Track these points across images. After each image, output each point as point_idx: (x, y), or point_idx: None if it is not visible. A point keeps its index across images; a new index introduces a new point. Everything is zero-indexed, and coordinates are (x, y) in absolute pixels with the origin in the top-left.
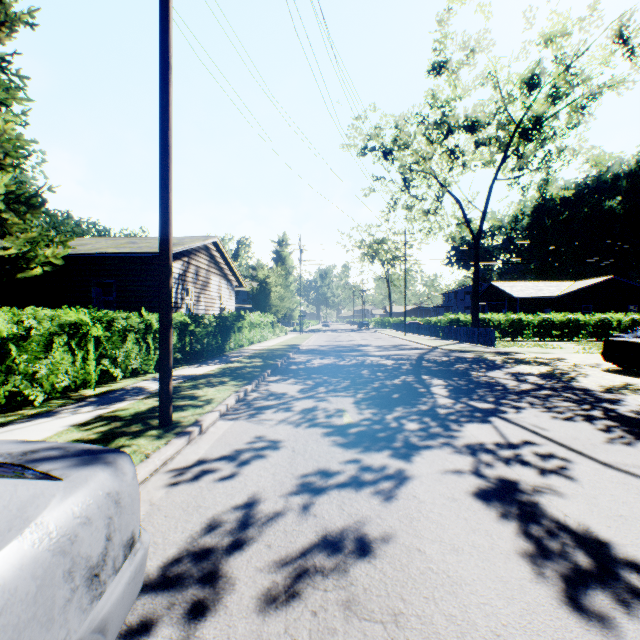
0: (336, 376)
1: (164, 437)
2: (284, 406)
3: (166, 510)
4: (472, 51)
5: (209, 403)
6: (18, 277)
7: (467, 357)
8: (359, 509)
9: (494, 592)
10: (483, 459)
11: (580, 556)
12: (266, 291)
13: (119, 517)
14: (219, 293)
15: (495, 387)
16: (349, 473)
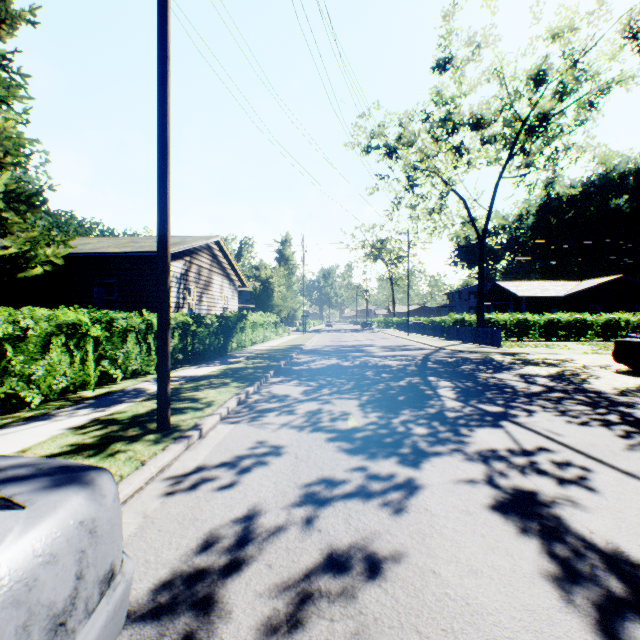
0: (340, 377)
1: (162, 442)
2: (287, 409)
3: (160, 523)
4: (478, 47)
5: (210, 406)
6: (19, 277)
7: (473, 358)
8: (367, 523)
9: (520, 624)
10: (497, 467)
11: (612, 581)
12: (269, 291)
13: (94, 549)
14: (221, 293)
15: (504, 389)
16: (355, 482)
